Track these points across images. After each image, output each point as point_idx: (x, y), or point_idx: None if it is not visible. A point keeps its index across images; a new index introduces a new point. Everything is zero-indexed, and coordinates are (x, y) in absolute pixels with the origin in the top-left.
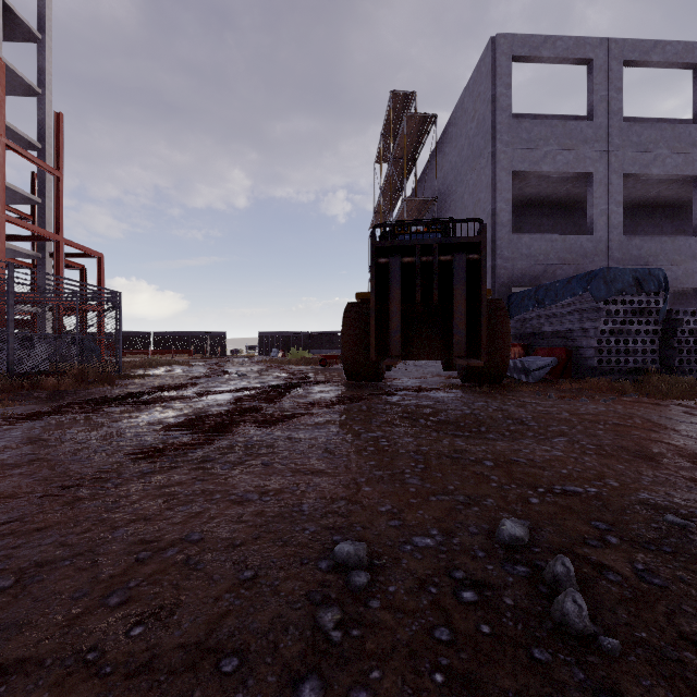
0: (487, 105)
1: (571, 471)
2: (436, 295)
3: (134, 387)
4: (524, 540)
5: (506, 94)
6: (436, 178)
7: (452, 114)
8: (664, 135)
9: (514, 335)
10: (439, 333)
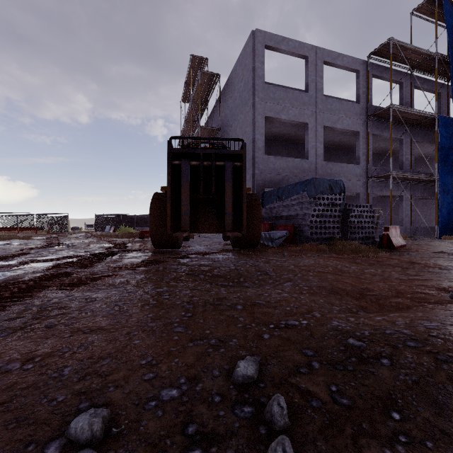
0: (250, 72)
1: (292, 307)
2: (213, 188)
3: None
4: (253, 377)
5: (261, 67)
6: (219, 115)
7: (230, 76)
8: (343, 107)
9: (266, 218)
10: (216, 215)
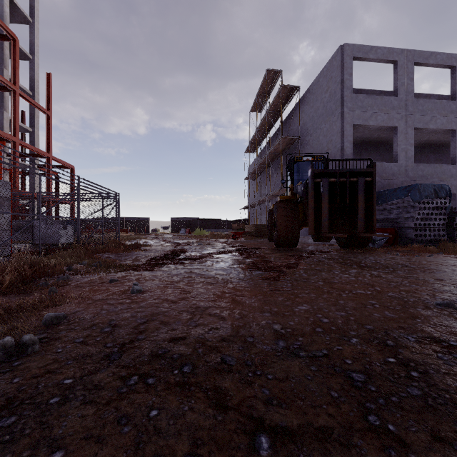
0: (337, 84)
1: None
2: (348, 199)
3: (153, 251)
4: None
5: (349, 79)
6: (299, 125)
7: (310, 87)
8: (436, 106)
9: None
10: (348, 220)
